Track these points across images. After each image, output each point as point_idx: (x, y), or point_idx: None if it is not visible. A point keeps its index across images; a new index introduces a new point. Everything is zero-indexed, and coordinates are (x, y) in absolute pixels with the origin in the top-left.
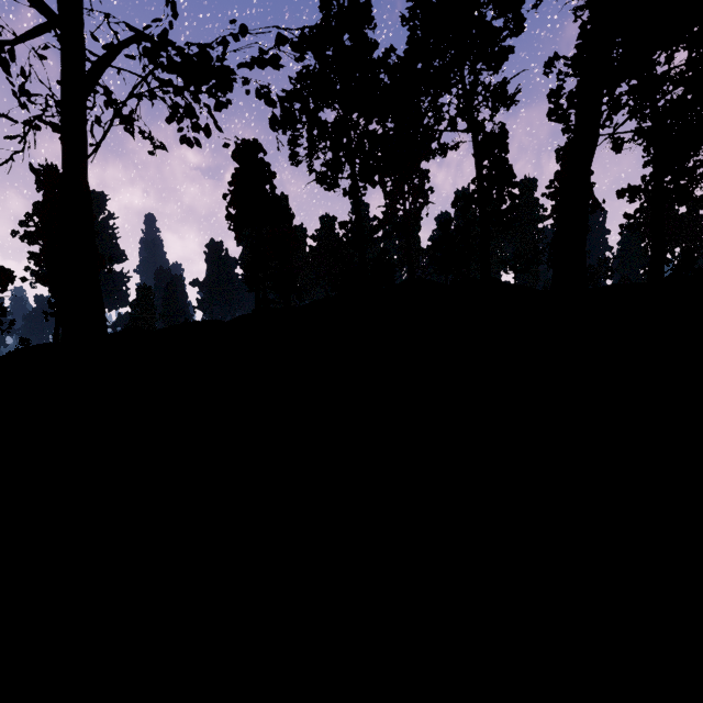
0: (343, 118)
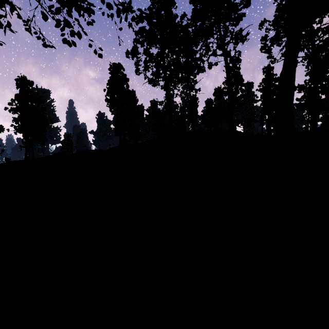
0: (161, 51)
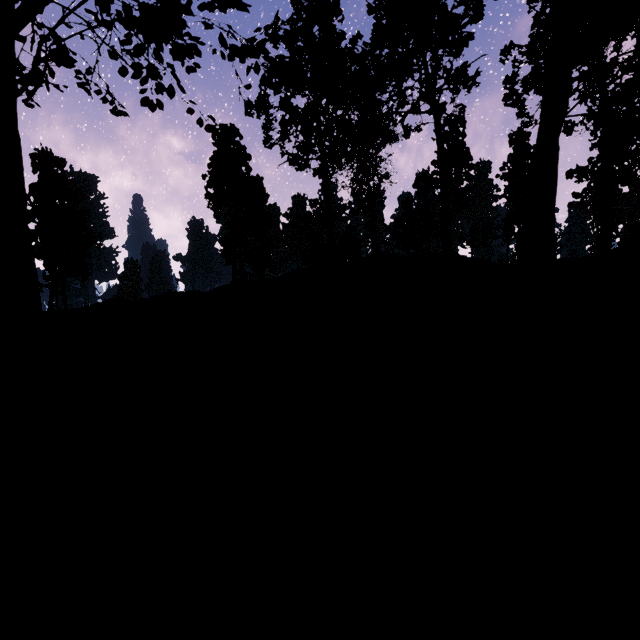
0: (313, 103)
